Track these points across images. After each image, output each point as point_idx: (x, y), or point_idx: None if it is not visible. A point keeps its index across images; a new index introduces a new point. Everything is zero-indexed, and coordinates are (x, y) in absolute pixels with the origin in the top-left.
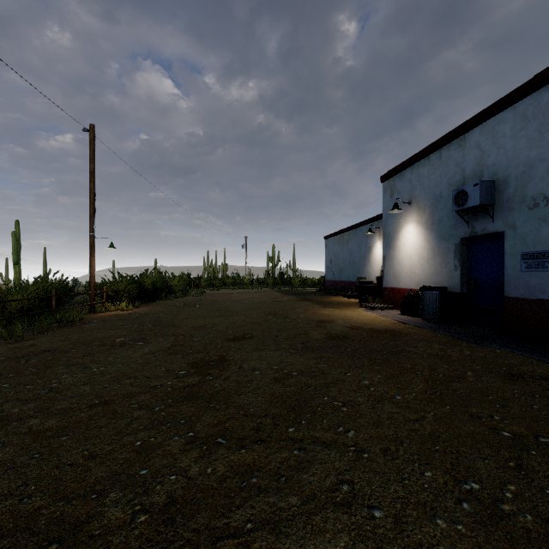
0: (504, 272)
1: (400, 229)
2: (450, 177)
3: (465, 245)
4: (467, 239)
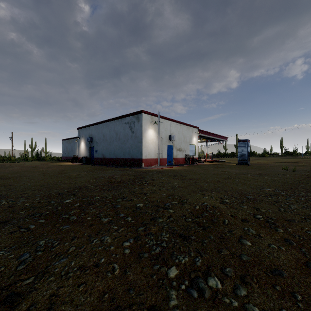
0: (94, 153)
1: (81, 143)
2: (88, 134)
3: (90, 148)
4: (91, 147)
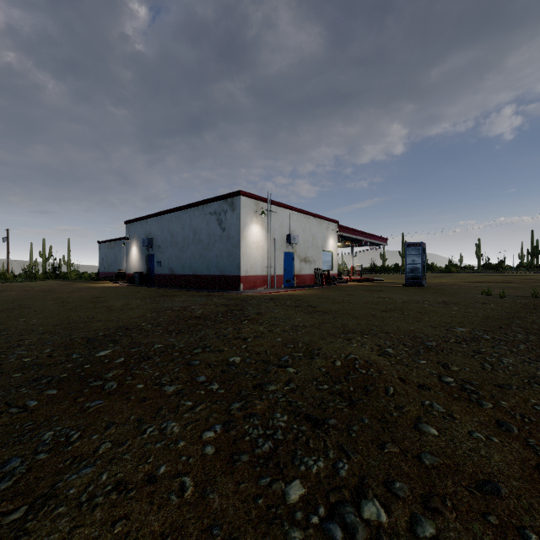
0: (154, 266)
1: (131, 248)
2: (145, 232)
3: (148, 257)
4: (149, 255)
